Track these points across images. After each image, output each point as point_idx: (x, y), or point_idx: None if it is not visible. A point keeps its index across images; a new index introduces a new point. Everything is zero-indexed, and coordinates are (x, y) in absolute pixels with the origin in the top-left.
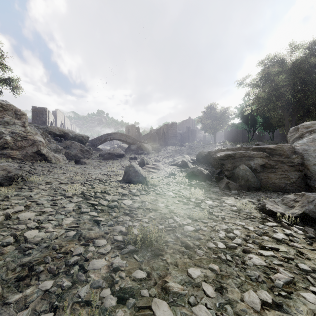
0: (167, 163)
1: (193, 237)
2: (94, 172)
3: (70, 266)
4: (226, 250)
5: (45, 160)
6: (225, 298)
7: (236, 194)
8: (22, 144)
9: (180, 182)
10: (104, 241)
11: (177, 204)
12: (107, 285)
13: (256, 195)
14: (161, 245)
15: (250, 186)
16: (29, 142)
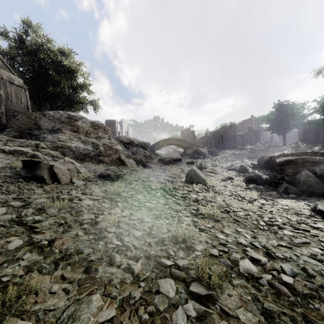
0: (224, 168)
1: (242, 217)
2: (161, 174)
3: (173, 218)
4: (265, 226)
5: (123, 164)
6: (256, 240)
7: (294, 198)
8: (109, 153)
9: (237, 185)
10: (186, 212)
11: (233, 200)
12: (193, 226)
13: (318, 200)
14: (219, 217)
15: (313, 192)
16: (114, 151)
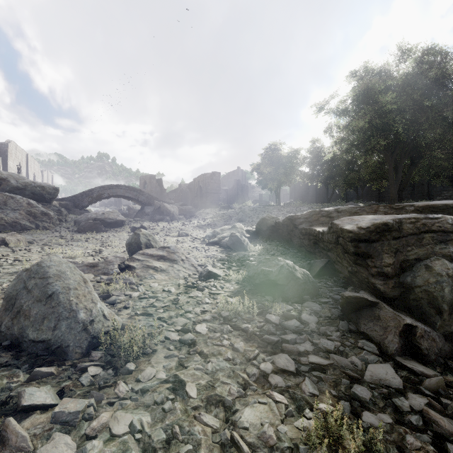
0: (201, 239)
1: None
2: None
3: None
4: None
5: None
6: None
7: None
8: None
9: (232, 316)
10: None
11: None
12: None
13: None
14: None
15: None
16: None
